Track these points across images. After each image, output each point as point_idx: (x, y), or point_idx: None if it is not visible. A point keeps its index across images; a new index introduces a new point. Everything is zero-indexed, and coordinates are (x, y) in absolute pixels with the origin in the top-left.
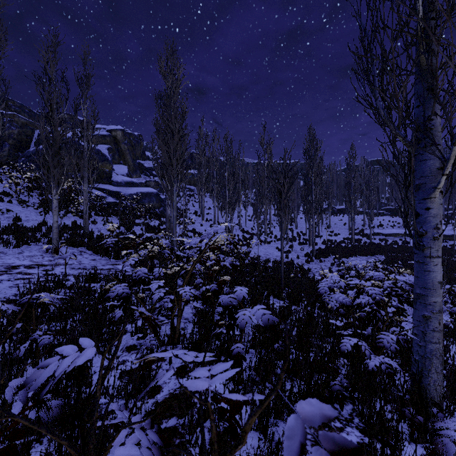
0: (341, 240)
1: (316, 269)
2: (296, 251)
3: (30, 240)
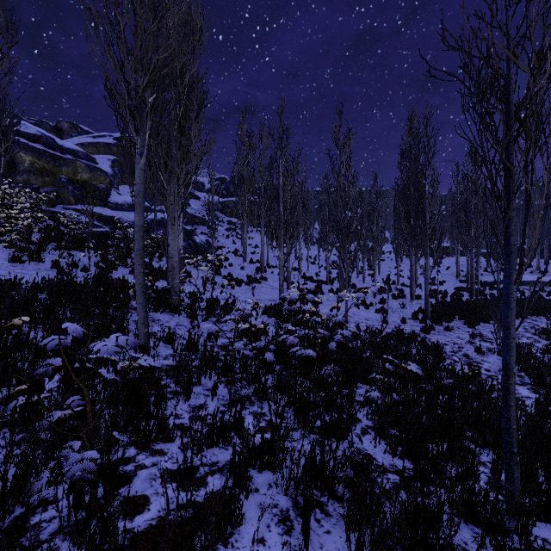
0: (455, 291)
1: (448, 346)
2: (394, 310)
3: None
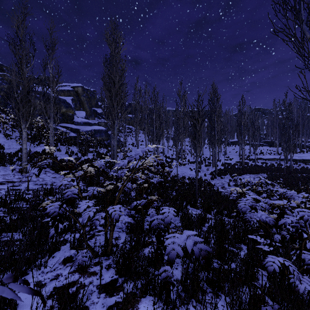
0: (235, 163)
1: (219, 184)
2: (203, 171)
3: (7, 162)
